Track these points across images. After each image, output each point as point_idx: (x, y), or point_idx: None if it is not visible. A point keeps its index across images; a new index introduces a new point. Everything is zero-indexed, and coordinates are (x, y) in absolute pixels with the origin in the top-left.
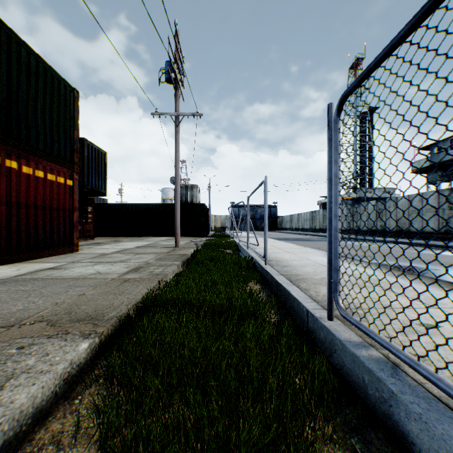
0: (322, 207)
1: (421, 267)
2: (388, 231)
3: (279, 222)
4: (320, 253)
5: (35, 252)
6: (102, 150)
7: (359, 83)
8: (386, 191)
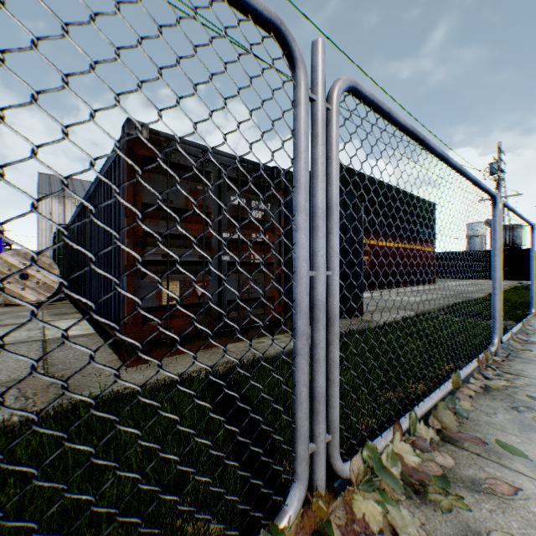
0: None
1: None
2: None
3: None
4: None
5: (423, 282)
6: None
7: None
8: None
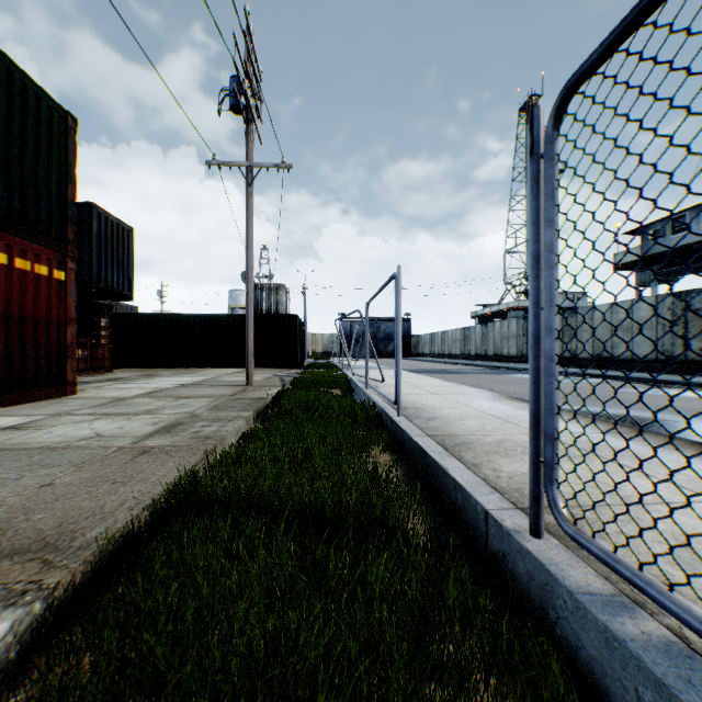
0: (479, 322)
1: (646, 416)
2: (580, 358)
3: (413, 344)
4: (484, 394)
5: None
6: (124, 224)
7: (614, 45)
8: (575, 297)
